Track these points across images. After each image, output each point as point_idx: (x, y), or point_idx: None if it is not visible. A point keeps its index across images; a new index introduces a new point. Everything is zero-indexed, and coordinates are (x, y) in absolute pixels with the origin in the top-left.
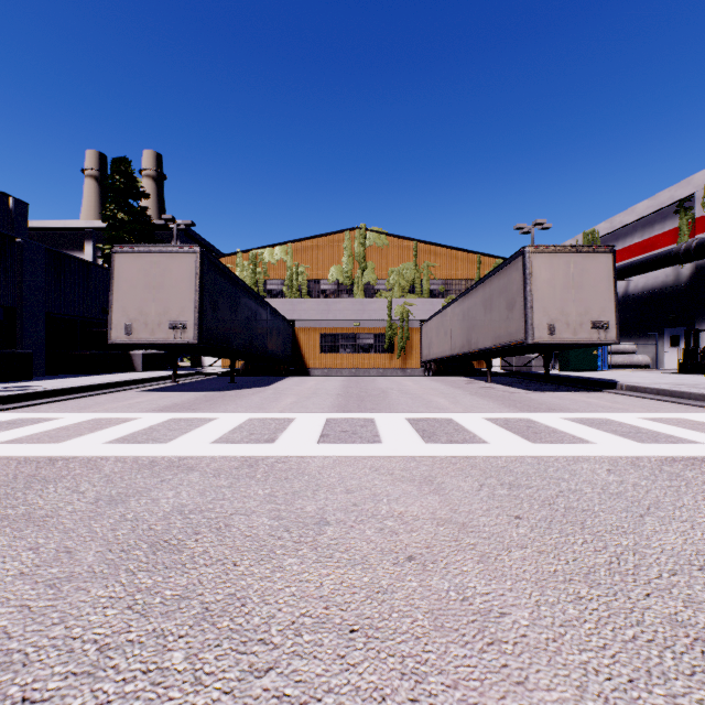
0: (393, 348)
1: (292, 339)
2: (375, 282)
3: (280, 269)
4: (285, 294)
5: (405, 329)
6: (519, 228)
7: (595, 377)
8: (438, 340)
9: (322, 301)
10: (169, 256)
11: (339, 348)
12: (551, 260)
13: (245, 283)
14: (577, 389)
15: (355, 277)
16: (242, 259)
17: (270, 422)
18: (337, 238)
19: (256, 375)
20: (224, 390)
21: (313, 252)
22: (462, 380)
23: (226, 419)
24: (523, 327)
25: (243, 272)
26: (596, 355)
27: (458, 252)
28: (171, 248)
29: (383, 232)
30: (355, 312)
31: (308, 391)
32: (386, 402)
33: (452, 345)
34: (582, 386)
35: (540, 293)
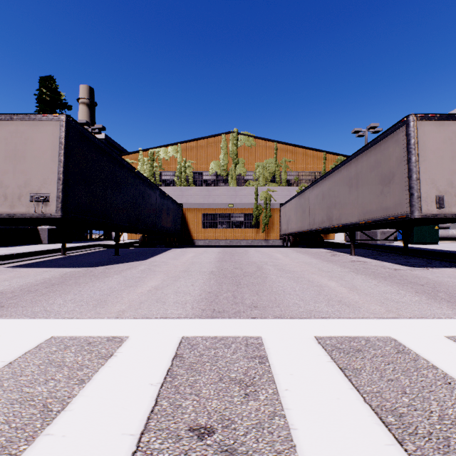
0: (259, 224)
1: (181, 218)
2: (244, 174)
3: (172, 163)
4: (176, 183)
5: (268, 210)
6: (356, 132)
7: (452, 250)
8: (297, 218)
9: (204, 188)
10: (31, 124)
11: (217, 224)
12: (438, 129)
13: (131, 165)
14: (451, 264)
15: (229, 169)
16: (143, 156)
17: (64, 360)
18: (216, 140)
19: (152, 245)
20: (96, 265)
21: (197, 151)
22: (324, 252)
23: (0, 343)
24: (407, 200)
25: (144, 166)
26: (437, 229)
27: (309, 151)
28: (34, 116)
29: (251, 135)
30: (229, 196)
31: (181, 267)
32: (267, 288)
33: (310, 221)
34: (452, 260)
35: (427, 164)
